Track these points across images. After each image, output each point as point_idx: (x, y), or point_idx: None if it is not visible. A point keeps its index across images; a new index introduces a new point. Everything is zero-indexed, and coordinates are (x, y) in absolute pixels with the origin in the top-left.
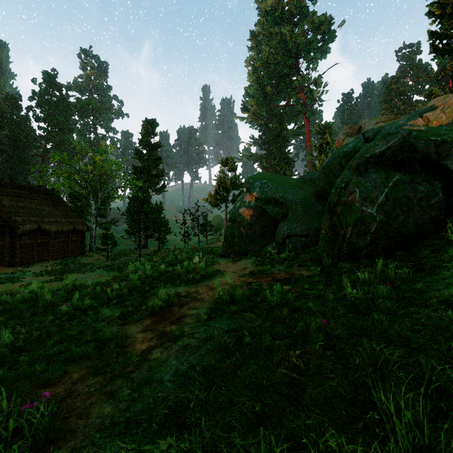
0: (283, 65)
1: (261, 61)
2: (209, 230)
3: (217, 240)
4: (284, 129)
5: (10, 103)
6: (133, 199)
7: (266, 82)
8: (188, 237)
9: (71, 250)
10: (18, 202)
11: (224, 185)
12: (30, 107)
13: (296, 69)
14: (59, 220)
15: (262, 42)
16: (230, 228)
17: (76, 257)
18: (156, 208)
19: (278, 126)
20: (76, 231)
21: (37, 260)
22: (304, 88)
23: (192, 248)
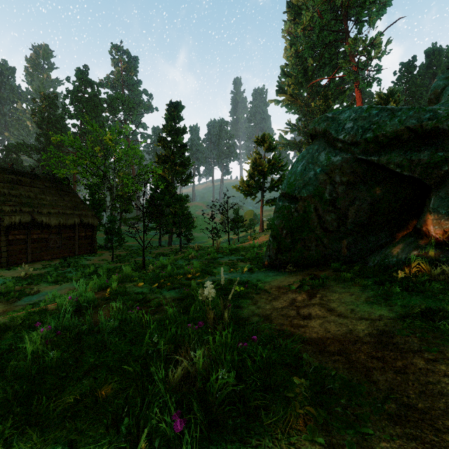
0: (328, 30)
1: (302, 25)
2: (240, 226)
3: (251, 237)
4: (330, 106)
5: (48, 103)
6: (153, 189)
7: (307, 55)
8: (217, 234)
9: (78, 248)
10: (11, 190)
11: (260, 167)
12: (63, 105)
13: (345, 33)
14: (62, 212)
15: (303, 6)
16: (284, 212)
17: (83, 256)
18: (176, 198)
19: (322, 103)
20: (85, 226)
21: (33, 260)
22: (357, 51)
23: (218, 247)
